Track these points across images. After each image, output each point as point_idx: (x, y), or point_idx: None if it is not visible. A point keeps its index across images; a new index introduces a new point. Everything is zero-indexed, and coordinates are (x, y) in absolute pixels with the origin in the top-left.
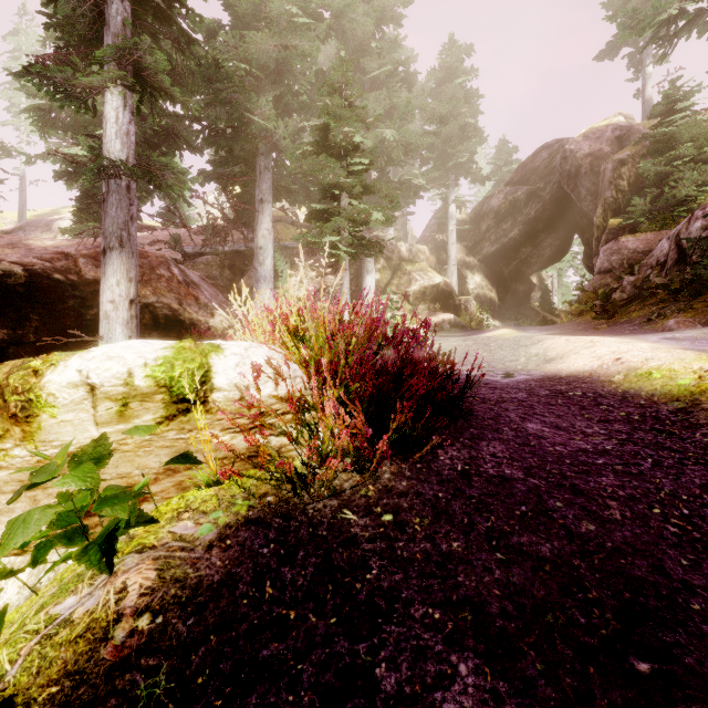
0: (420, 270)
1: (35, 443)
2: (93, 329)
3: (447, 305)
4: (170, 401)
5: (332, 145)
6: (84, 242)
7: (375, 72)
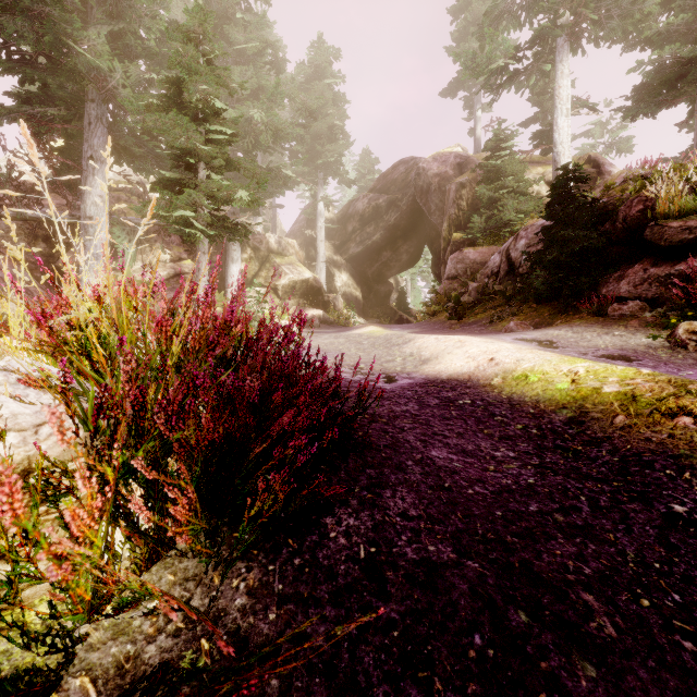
0: (290, 264)
1: None
2: None
3: (316, 301)
4: None
5: (186, 104)
6: None
7: (241, 45)
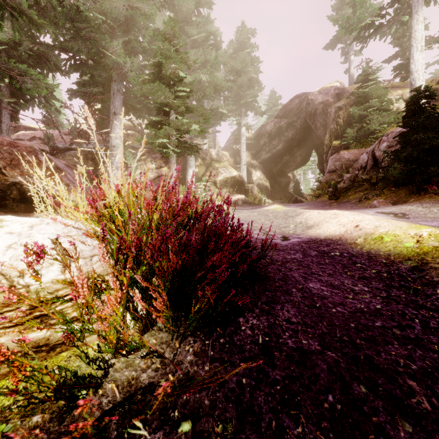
0: (224, 167)
1: None
2: None
3: (240, 190)
4: None
5: (164, 77)
6: None
7: (195, 36)
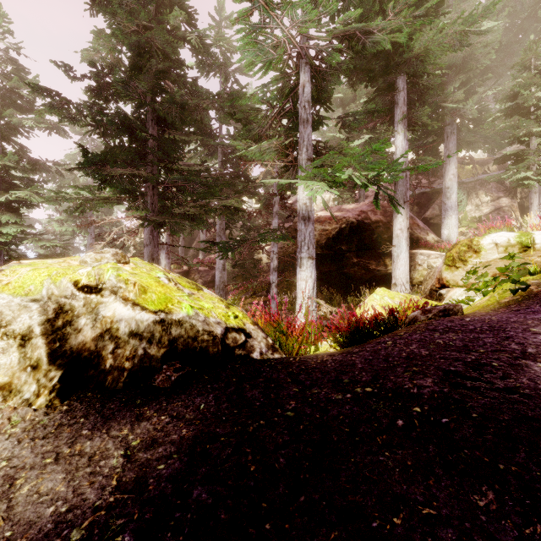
0: None
1: (480, 258)
2: (374, 244)
3: None
4: (521, 247)
5: (521, 106)
6: (365, 204)
7: None
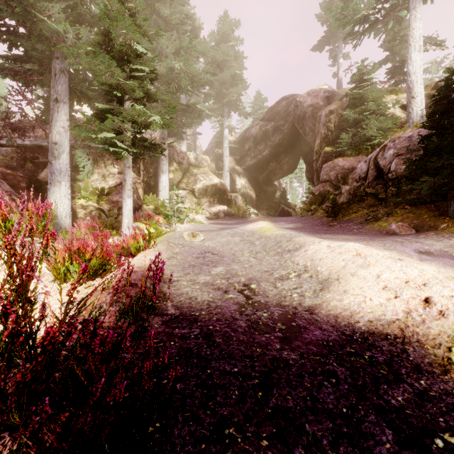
0: (204, 173)
1: None
2: None
3: (222, 199)
4: None
5: (114, 49)
6: None
7: (168, 18)
